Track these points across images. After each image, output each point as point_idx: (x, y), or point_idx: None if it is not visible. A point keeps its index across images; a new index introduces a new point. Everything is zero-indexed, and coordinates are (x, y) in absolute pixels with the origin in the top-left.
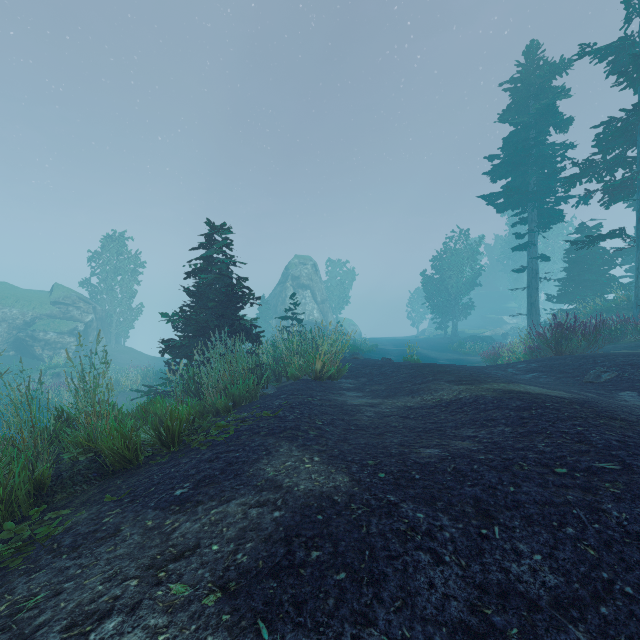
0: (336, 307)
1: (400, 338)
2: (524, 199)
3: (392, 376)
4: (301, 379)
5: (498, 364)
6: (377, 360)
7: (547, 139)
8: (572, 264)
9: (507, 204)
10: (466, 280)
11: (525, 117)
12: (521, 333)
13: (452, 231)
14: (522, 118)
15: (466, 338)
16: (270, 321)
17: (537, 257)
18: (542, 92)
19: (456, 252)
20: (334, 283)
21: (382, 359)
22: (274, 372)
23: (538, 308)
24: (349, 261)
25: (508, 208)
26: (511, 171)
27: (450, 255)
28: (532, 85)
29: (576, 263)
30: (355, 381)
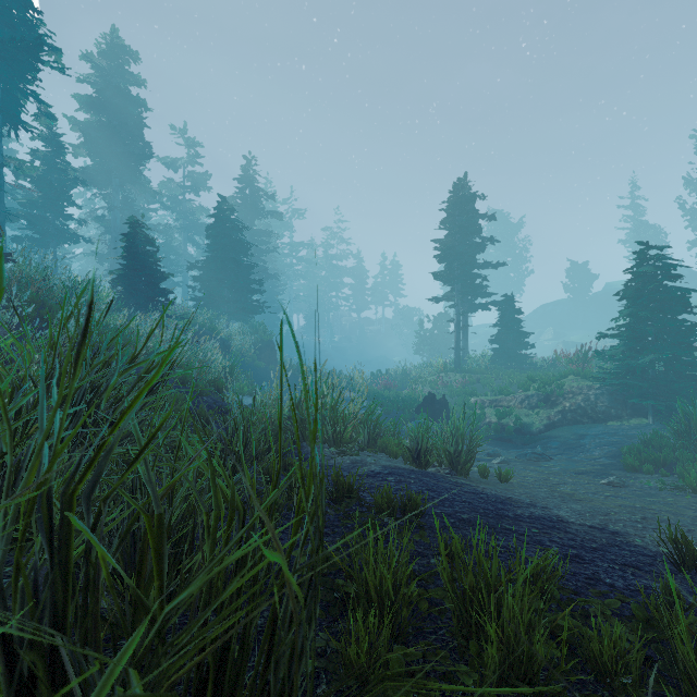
0: None
1: None
2: None
3: None
4: None
5: None
6: None
7: None
8: None
9: None
10: None
11: None
12: None
13: None
14: None
15: None
16: None
17: None
18: None
19: None
20: None
21: None
22: None
23: None
24: None
25: None
26: None
27: None
28: None
29: None
30: None
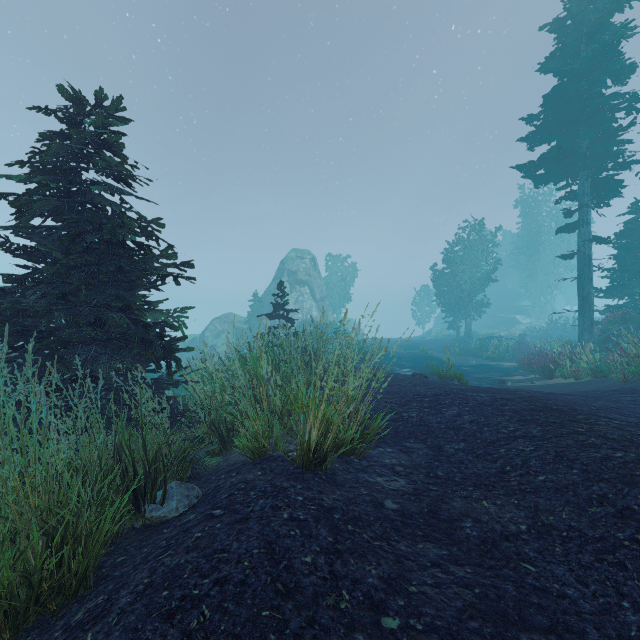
0: (336, 305)
1: (405, 339)
2: (574, 167)
3: (487, 441)
4: (269, 459)
5: (629, 391)
6: (409, 379)
7: (602, 93)
8: (625, 250)
9: (553, 173)
10: (481, 275)
11: (575, 64)
12: (539, 333)
13: (465, 221)
14: (572, 65)
15: (483, 339)
16: (264, 320)
17: (592, 239)
18: (598, 32)
19: (470, 244)
20: (334, 279)
21: (413, 376)
22: (216, 426)
23: (592, 303)
24: (350, 256)
25: (550, 180)
26: (557, 133)
27: (463, 247)
28: (585, 23)
29: (630, 249)
30: (401, 455)
